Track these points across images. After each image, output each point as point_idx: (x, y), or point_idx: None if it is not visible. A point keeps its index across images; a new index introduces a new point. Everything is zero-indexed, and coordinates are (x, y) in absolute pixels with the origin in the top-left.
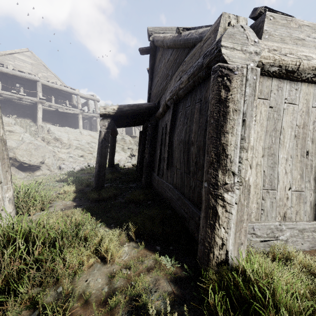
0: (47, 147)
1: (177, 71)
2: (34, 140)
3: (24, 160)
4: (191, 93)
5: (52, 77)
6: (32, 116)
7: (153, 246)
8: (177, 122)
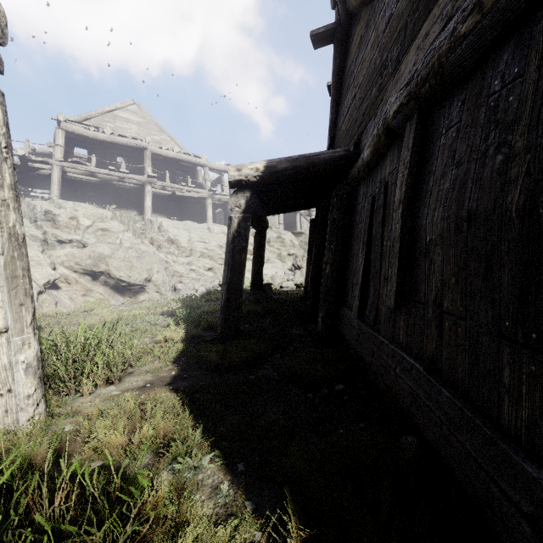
0: (158, 254)
1: (421, 29)
2: (139, 244)
3: (122, 276)
4: (526, 23)
5: (167, 141)
6: (138, 206)
7: None
8: (433, 164)
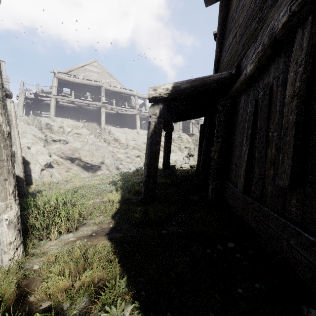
0: (108, 148)
1: None
2: (97, 142)
3: (87, 160)
4: None
5: (114, 82)
6: (98, 120)
7: None
8: None
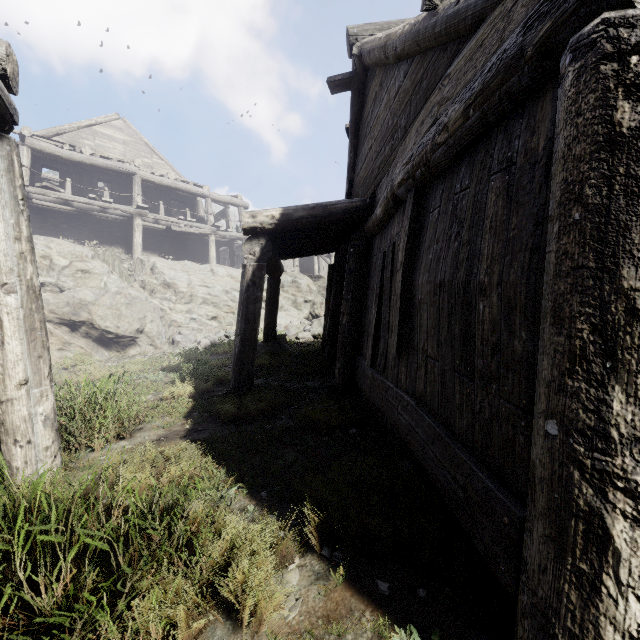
0: (150, 300)
1: (421, 111)
2: (127, 288)
3: (108, 327)
4: (473, 151)
5: (161, 165)
6: (125, 242)
7: (369, 576)
8: (424, 235)
